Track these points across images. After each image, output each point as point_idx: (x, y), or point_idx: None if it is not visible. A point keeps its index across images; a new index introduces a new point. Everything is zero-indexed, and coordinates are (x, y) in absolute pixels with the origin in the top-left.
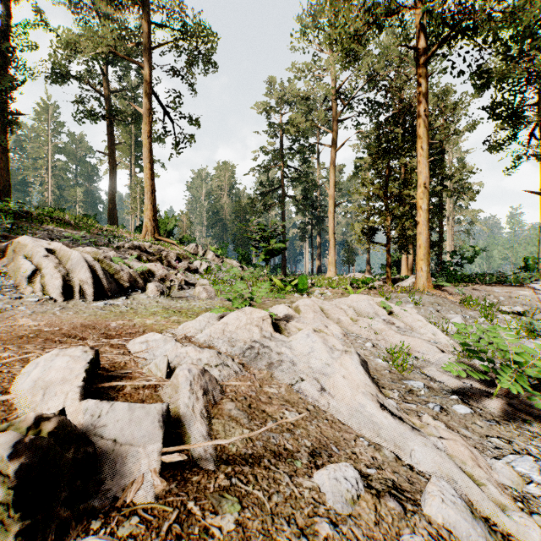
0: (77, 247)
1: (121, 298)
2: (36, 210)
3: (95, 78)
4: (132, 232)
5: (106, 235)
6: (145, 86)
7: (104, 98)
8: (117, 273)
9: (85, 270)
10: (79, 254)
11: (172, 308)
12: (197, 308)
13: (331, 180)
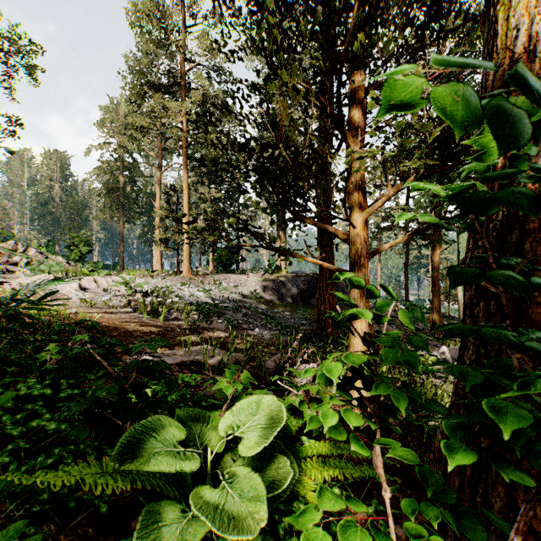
0: None
1: None
2: None
3: None
4: None
5: None
6: None
7: None
8: None
9: None
10: None
11: None
12: None
13: (158, 195)
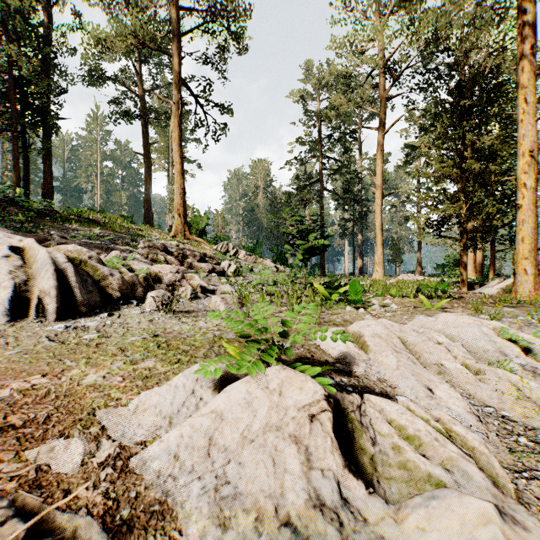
0: (89, 246)
1: (100, 316)
2: (67, 209)
3: (130, 78)
4: (163, 232)
5: (134, 234)
6: (175, 77)
7: (140, 99)
8: (105, 279)
9: (49, 276)
10: (45, 254)
11: (165, 333)
12: (201, 335)
13: (379, 168)
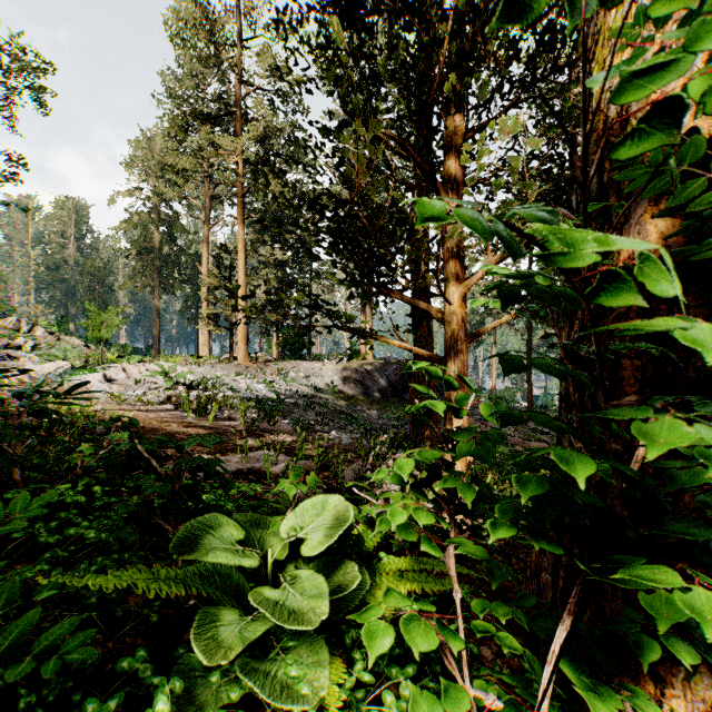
0: None
1: None
2: None
3: None
4: None
5: None
6: None
7: None
8: None
9: None
10: None
11: None
12: None
13: (205, 258)
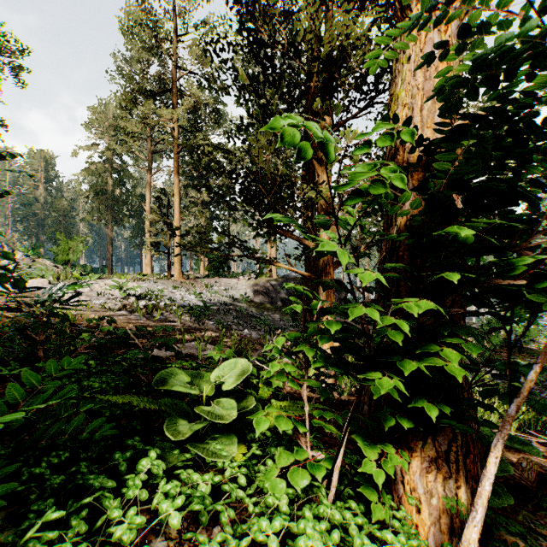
0: None
1: None
2: None
3: None
4: None
5: None
6: None
7: None
8: None
9: None
10: None
11: None
12: None
13: (148, 198)
